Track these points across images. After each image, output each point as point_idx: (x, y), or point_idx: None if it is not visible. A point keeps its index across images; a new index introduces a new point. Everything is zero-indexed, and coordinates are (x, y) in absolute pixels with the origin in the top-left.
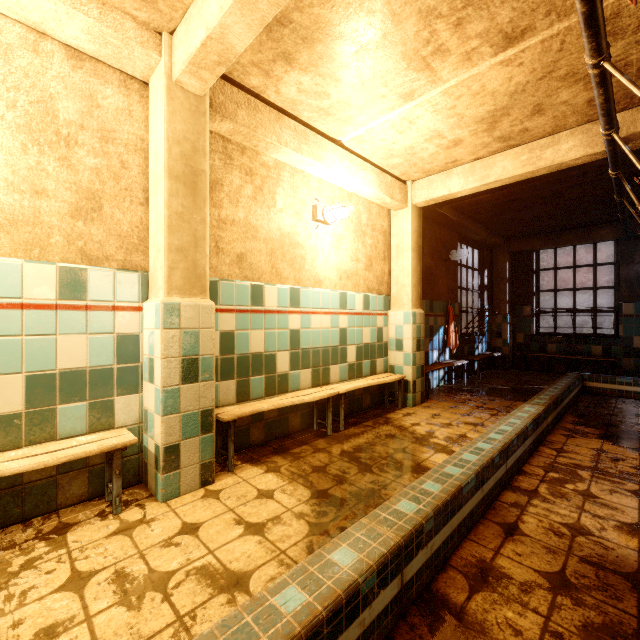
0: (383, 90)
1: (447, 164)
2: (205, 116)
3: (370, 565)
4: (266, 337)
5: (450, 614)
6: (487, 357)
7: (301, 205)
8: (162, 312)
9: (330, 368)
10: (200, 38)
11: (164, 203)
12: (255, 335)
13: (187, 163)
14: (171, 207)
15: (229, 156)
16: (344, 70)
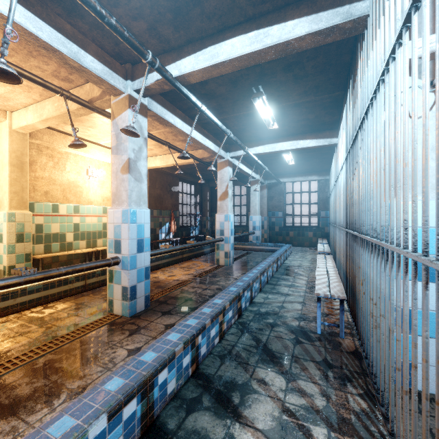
0: (109, 134)
1: (153, 154)
2: (27, 141)
3: (73, 275)
4: (60, 226)
5: (100, 290)
6: (199, 237)
7: (80, 169)
8: (7, 216)
9: (97, 240)
10: (25, 124)
11: (8, 175)
12: (54, 225)
13: (19, 159)
14: (11, 176)
15: (40, 150)
16: (90, 128)
